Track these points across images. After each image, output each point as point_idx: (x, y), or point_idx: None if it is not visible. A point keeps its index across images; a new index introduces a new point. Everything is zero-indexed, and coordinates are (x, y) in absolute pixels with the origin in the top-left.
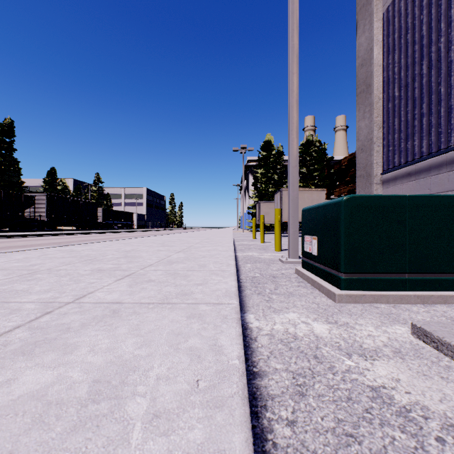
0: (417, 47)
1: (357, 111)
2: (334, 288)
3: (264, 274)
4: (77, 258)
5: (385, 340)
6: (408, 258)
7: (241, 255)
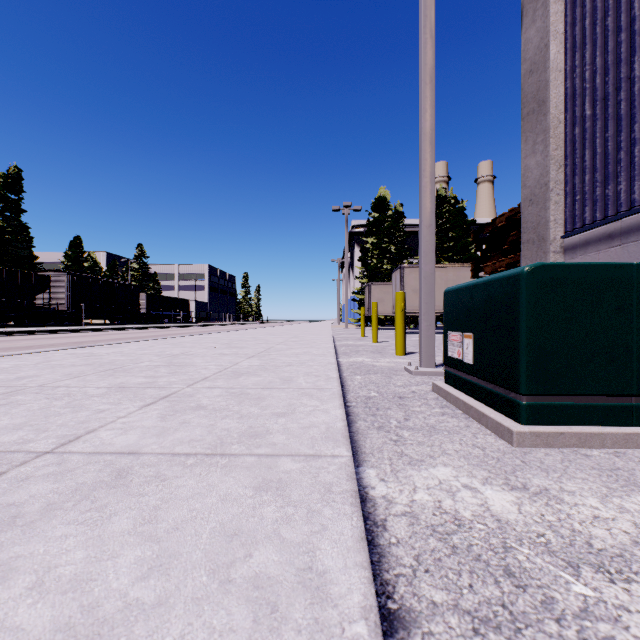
0: (624, 36)
1: (523, 143)
2: (507, 420)
3: (385, 392)
4: (94, 367)
5: (631, 530)
6: (637, 370)
7: (346, 362)
